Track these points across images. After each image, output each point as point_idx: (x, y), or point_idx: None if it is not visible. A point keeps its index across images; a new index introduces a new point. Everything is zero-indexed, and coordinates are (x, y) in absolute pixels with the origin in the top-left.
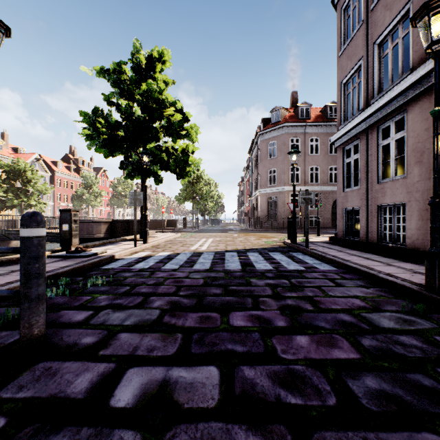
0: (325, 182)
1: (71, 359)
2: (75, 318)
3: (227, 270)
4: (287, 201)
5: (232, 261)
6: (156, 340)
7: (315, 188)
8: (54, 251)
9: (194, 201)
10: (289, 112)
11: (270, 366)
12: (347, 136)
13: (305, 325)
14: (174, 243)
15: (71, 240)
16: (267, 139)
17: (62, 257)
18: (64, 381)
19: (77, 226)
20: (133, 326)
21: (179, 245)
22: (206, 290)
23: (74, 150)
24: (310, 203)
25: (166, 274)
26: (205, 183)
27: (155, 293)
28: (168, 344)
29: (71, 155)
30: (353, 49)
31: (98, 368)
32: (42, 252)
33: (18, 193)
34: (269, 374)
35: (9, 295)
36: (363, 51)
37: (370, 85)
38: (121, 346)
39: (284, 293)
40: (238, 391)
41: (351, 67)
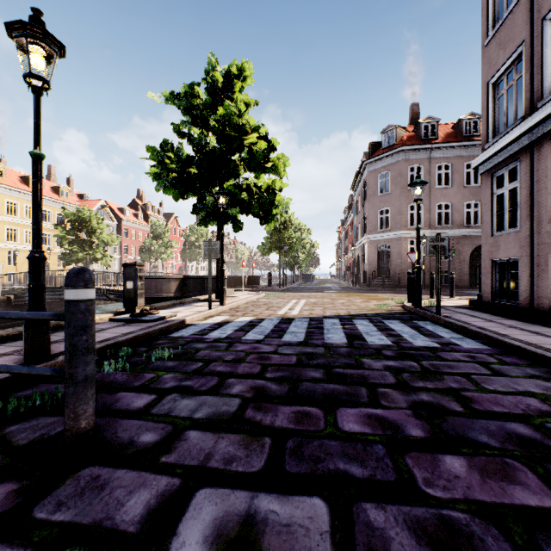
0: (459, 224)
1: (125, 466)
2: (134, 404)
3: (328, 344)
4: (405, 250)
5: (334, 331)
6: (235, 446)
7: (444, 232)
8: (117, 313)
9: (282, 252)
10: (408, 132)
11: (409, 508)
12: (498, 157)
13: (456, 438)
14: (257, 304)
15: (135, 300)
16: (376, 169)
17: (125, 321)
18: (113, 501)
19: (142, 284)
20: (206, 420)
21: (263, 307)
22: (301, 372)
23: (142, 195)
24: (442, 252)
25: (247, 347)
26: (294, 229)
27: (233, 373)
28: (251, 454)
29: (139, 200)
30: (507, 33)
31: (158, 484)
32: (91, 320)
33: (84, 245)
34: (409, 522)
35: (52, 375)
36: (524, 32)
37: (536, 81)
38: (189, 451)
39: (413, 382)
40: (361, 550)
41: (505, 59)
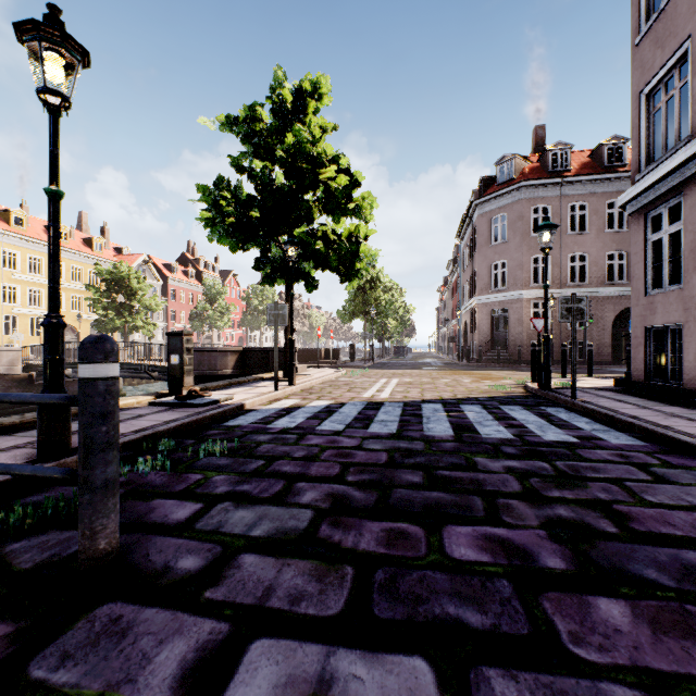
0: (599, 281)
1: (156, 603)
2: (173, 515)
3: (429, 437)
4: (527, 315)
5: (436, 420)
6: (305, 577)
7: (579, 291)
8: (159, 395)
9: (367, 318)
10: (530, 162)
11: (551, 678)
12: (654, 191)
13: (611, 572)
14: (337, 385)
15: (182, 379)
16: (489, 211)
17: (168, 405)
18: (136, 654)
19: (191, 358)
20: (266, 540)
21: (343, 388)
22: (394, 475)
23: (193, 247)
24: (579, 317)
25: (323, 440)
26: (384, 289)
27: (304, 475)
28: (327, 589)
29: (189, 254)
30: (667, 26)
31: (199, 631)
32: (114, 406)
33: (121, 310)
34: None
35: (63, 478)
36: (691, 24)
37: None
38: (242, 584)
39: (546, 490)
40: None
41: (664, 60)
